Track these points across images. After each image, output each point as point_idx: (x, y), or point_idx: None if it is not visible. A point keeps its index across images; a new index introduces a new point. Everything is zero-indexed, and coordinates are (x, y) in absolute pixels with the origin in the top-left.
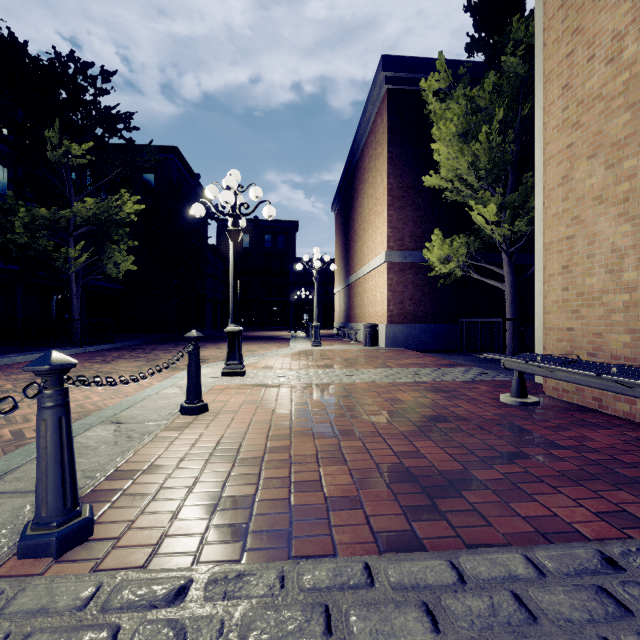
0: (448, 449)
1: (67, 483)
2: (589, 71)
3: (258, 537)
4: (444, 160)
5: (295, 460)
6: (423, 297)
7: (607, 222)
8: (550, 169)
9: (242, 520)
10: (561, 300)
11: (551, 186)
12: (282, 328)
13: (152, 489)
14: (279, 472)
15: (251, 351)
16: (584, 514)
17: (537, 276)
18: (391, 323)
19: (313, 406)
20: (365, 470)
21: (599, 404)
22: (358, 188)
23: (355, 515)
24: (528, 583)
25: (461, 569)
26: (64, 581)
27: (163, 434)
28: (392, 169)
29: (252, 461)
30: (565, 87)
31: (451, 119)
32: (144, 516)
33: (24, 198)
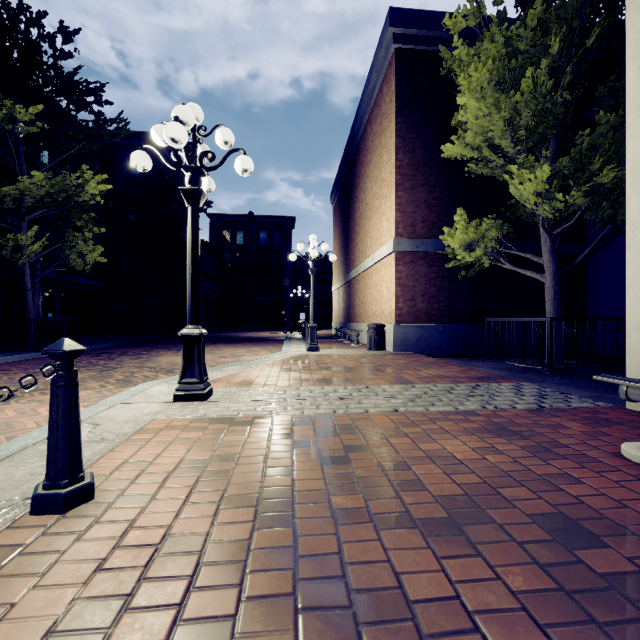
0: None
1: None
2: None
3: None
4: (472, 119)
5: None
6: (437, 293)
7: None
8: None
9: None
10: None
11: None
12: (278, 328)
13: None
14: None
15: (236, 356)
16: None
17: (630, 255)
18: (400, 323)
19: (302, 477)
20: None
21: None
22: (360, 173)
23: None
24: None
25: None
26: None
27: None
28: (401, 143)
29: None
30: None
31: (484, 62)
32: None
33: None
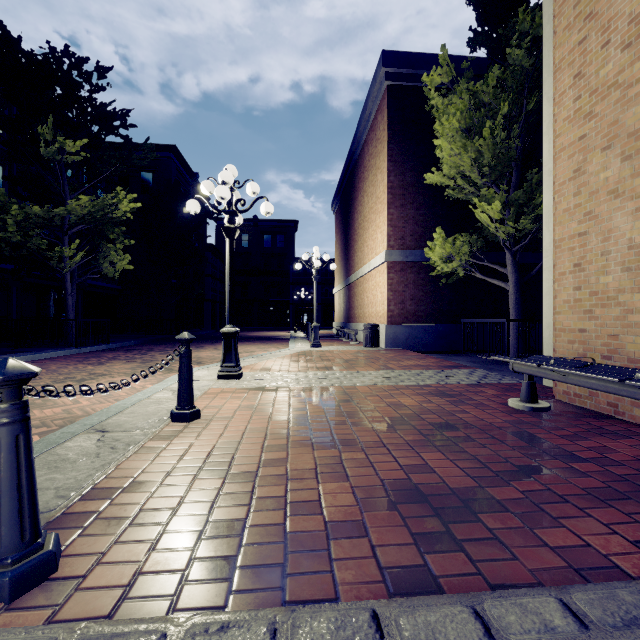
0: (459, 462)
1: (25, 512)
2: (604, 58)
3: (247, 573)
4: (446, 157)
5: (292, 475)
6: (424, 297)
7: (624, 217)
8: (561, 162)
9: (230, 551)
10: (573, 300)
11: (562, 180)
12: (281, 328)
13: (131, 511)
14: (274, 490)
15: (249, 352)
16: (619, 543)
17: (545, 275)
18: (392, 323)
19: (312, 412)
20: (369, 487)
21: (615, 410)
22: (358, 187)
23: (359, 544)
24: (569, 639)
25: (487, 619)
26: (11, 637)
27: (150, 444)
28: (393, 167)
29: (245, 476)
30: (577, 76)
31: (454, 114)
32: (118, 546)
33: (18, 196)
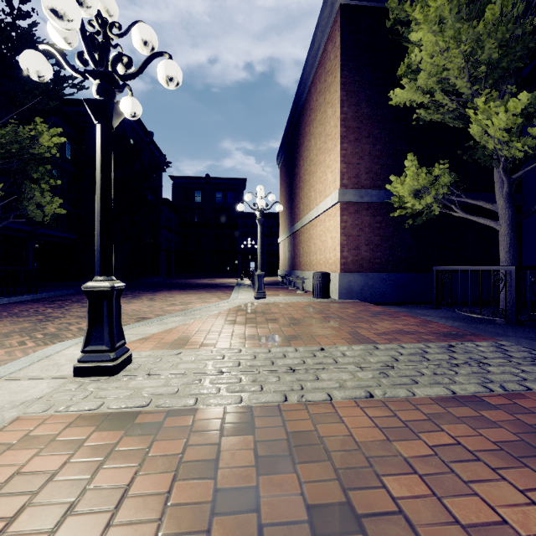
0: None
1: None
2: None
3: None
4: (426, 58)
5: None
6: (381, 242)
7: None
8: None
9: None
10: None
11: None
12: (231, 275)
13: None
14: None
15: (185, 304)
16: None
17: None
18: (345, 271)
19: None
20: None
21: None
22: (304, 132)
23: None
24: None
25: None
26: None
27: None
28: (346, 96)
29: None
30: None
31: None
32: None
33: None
